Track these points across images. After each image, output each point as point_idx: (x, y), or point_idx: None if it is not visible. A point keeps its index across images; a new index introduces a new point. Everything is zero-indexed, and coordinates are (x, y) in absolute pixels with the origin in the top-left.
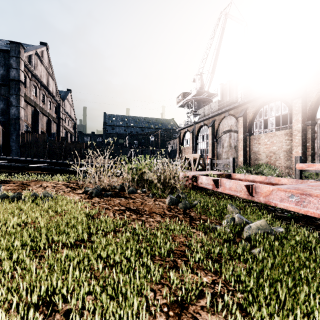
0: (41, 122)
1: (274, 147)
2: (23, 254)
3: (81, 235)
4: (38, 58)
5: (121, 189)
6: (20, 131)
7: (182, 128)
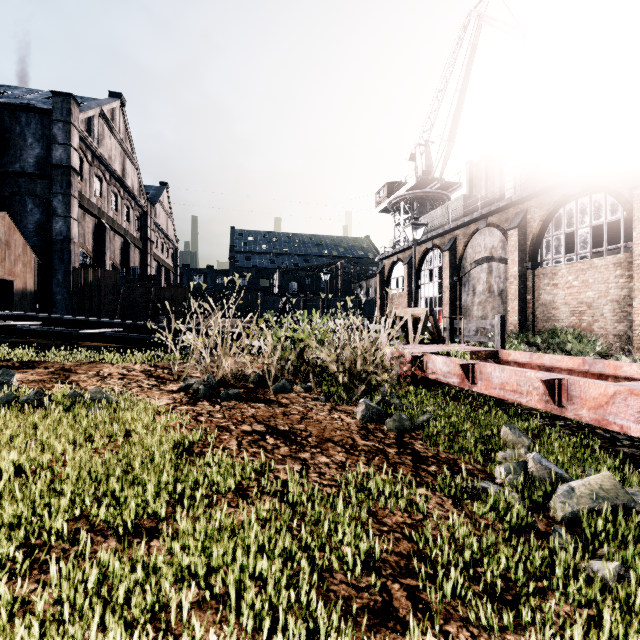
0: (110, 247)
1: (590, 293)
2: (4, 557)
3: (155, 503)
4: (105, 123)
5: (259, 382)
6: (71, 265)
7: (388, 254)
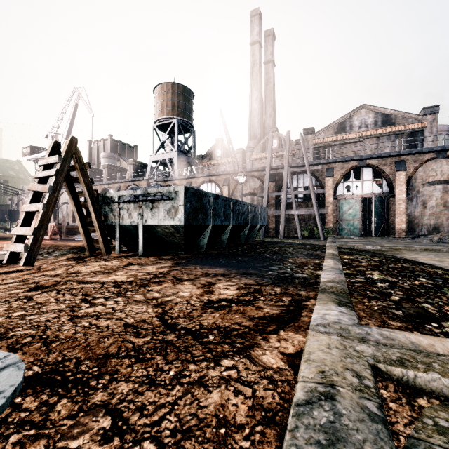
0: None
1: None
2: None
3: None
4: None
5: None
6: None
7: (26, 192)
